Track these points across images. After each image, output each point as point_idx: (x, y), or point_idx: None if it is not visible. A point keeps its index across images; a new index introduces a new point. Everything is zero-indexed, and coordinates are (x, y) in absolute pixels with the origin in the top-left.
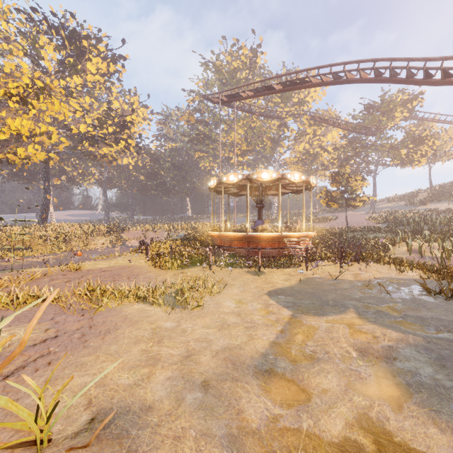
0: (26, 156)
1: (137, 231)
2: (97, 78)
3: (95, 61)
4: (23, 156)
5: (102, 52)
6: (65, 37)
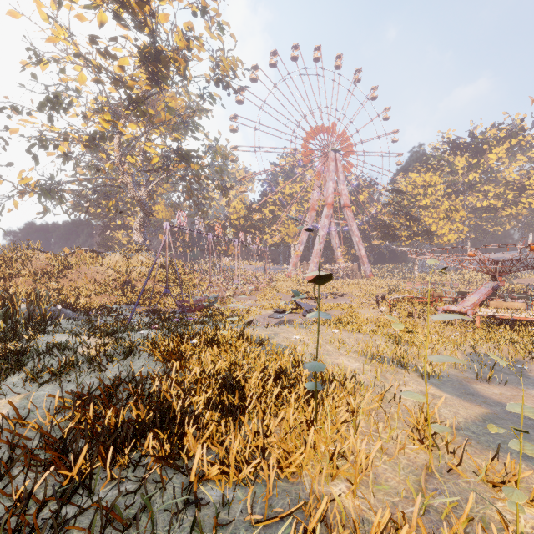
0: (447, 240)
1: (531, 278)
2: (499, 155)
3: (495, 151)
4: (446, 240)
5: (502, 137)
6: (471, 149)
